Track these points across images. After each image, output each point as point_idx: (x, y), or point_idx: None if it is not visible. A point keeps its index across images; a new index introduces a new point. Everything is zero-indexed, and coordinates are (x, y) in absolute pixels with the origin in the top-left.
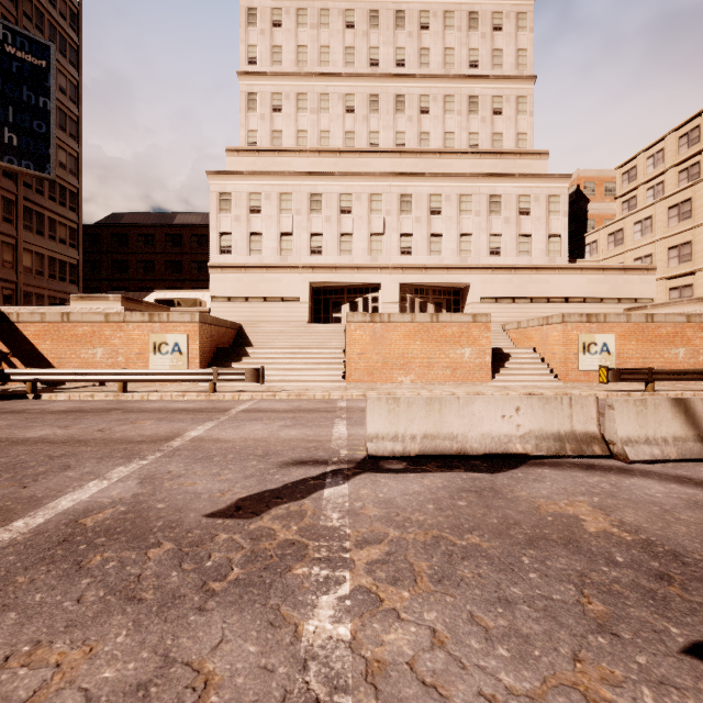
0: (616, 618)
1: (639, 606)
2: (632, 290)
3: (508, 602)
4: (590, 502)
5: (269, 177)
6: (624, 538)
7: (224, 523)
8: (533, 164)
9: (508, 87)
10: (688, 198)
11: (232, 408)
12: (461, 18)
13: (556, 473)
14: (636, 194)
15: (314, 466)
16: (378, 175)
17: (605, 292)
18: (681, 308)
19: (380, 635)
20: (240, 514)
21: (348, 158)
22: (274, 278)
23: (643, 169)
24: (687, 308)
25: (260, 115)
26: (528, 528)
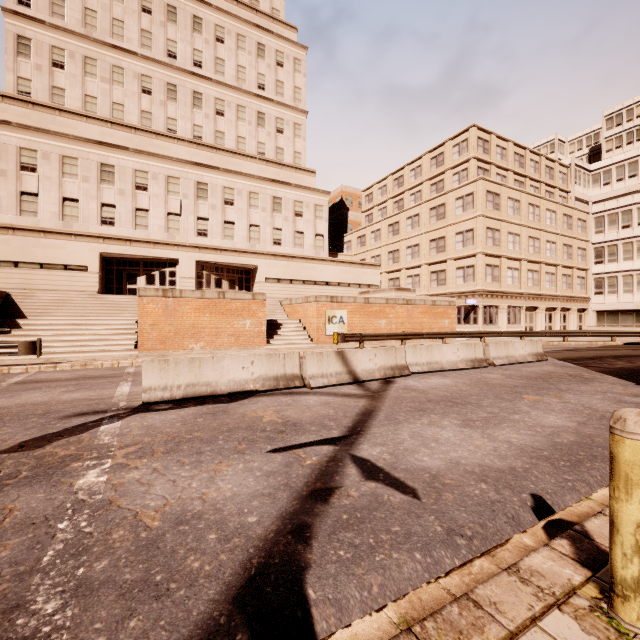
0: (248, 448)
1: (262, 443)
2: (367, 279)
3: (201, 453)
4: (275, 409)
5: (48, 136)
6: (278, 421)
7: (10, 455)
8: (305, 178)
9: (288, 113)
10: (397, 221)
11: (1, 381)
12: (252, 45)
13: (268, 399)
14: (373, 212)
15: (94, 415)
16: (175, 160)
17: (351, 279)
18: (386, 294)
19: (124, 476)
20: (24, 449)
21: (145, 137)
22: (54, 244)
23: (376, 196)
24: (388, 294)
25: (36, 65)
26: (232, 425)
